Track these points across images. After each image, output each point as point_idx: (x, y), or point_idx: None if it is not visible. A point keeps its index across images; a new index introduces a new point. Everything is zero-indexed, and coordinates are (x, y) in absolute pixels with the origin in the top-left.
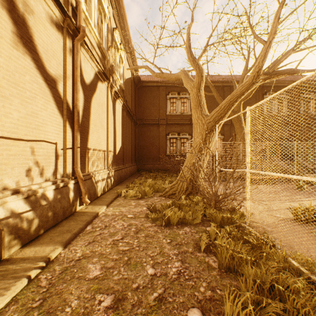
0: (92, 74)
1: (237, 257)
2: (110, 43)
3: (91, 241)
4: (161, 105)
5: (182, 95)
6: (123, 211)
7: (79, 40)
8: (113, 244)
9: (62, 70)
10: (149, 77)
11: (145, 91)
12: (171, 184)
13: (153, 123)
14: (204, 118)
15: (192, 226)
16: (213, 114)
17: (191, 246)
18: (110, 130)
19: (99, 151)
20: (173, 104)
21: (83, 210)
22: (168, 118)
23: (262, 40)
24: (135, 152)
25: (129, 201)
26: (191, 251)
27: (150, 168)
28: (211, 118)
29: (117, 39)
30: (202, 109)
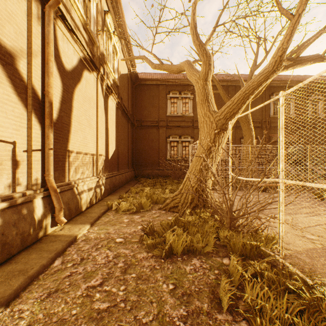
0: (74, 59)
1: (283, 324)
2: (100, 27)
3: (53, 291)
4: (161, 105)
5: (184, 95)
6: (111, 232)
7: (52, 6)
8: (86, 297)
9: (26, 44)
10: (148, 75)
11: (144, 89)
12: (173, 195)
13: (152, 125)
14: (212, 115)
15: (203, 257)
16: (224, 110)
17: (205, 298)
18: (101, 130)
19: (86, 155)
20: (174, 104)
21: (56, 233)
22: (169, 119)
23: (289, 13)
24: (132, 156)
25: (120, 216)
26: (207, 310)
27: (149, 174)
28: (221, 114)
29: (109, 25)
30: (210, 104)
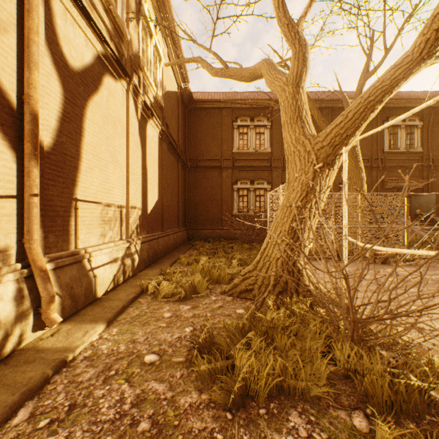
0: (87, 54)
1: None
2: (133, 14)
3: None
4: (225, 137)
5: (257, 122)
6: (139, 340)
7: None
8: None
9: None
10: (207, 95)
11: (200, 115)
12: (244, 271)
13: (212, 166)
14: (309, 141)
15: (310, 407)
16: (330, 132)
17: None
18: (134, 170)
19: (109, 207)
20: (243, 136)
21: (41, 342)
22: (236, 157)
23: None
24: (184, 210)
25: (159, 306)
26: None
27: (207, 235)
28: (325, 139)
29: (149, 15)
30: (305, 124)
